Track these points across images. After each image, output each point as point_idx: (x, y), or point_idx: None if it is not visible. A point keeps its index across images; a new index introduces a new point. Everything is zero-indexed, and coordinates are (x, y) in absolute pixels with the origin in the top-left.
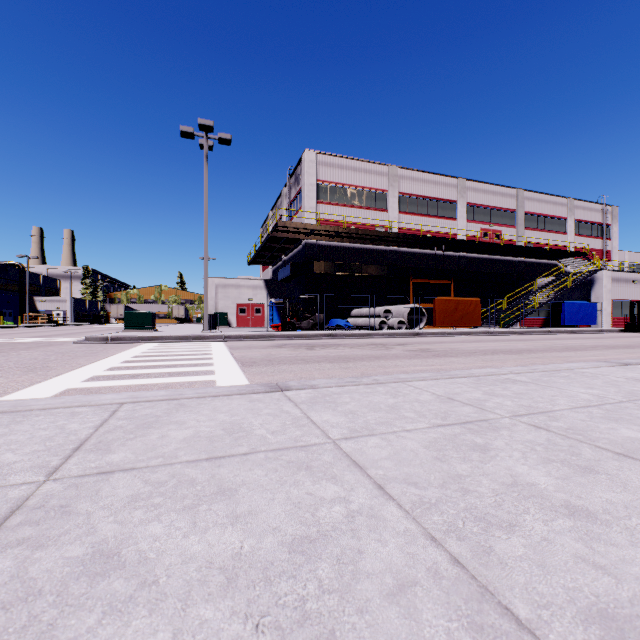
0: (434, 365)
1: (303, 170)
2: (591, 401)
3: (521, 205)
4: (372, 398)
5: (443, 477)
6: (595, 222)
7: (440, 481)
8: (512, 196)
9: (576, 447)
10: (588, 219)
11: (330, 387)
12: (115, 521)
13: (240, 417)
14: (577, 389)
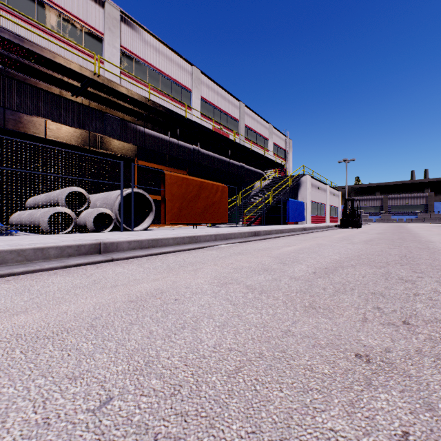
0: None
1: None
2: None
3: (243, 117)
4: None
5: None
6: (282, 148)
7: None
8: (236, 106)
9: None
10: (279, 144)
11: None
12: None
13: None
14: None
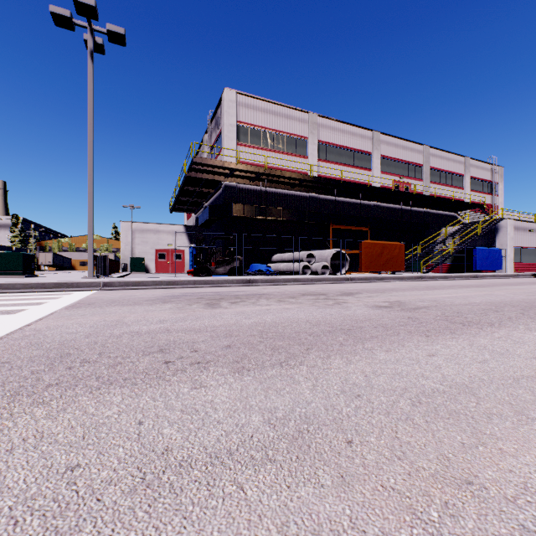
0: None
1: (223, 110)
2: None
3: (427, 160)
4: None
5: None
6: (486, 180)
7: None
8: (419, 152)
9: None
10: (480, 177)
11: None
12: None
13: None
14: None
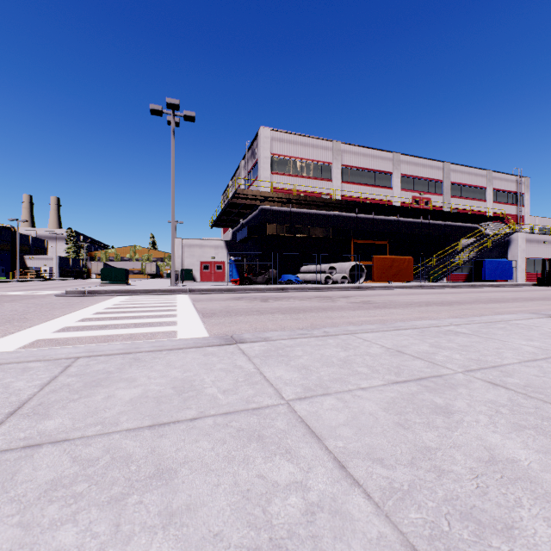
0: (376, 316)
1: (258, 145)
2: (536, 354)
3: (447, 176)
4: (324, 351)
5: (410, 451)
6: (510, 191)
7: (408, 456)
8: (439, 168)
9: (543, 409)
10: (504, 188)
11: (283, 339)
12: (19, 523)
13: (192, 373)
14: (518, 341)
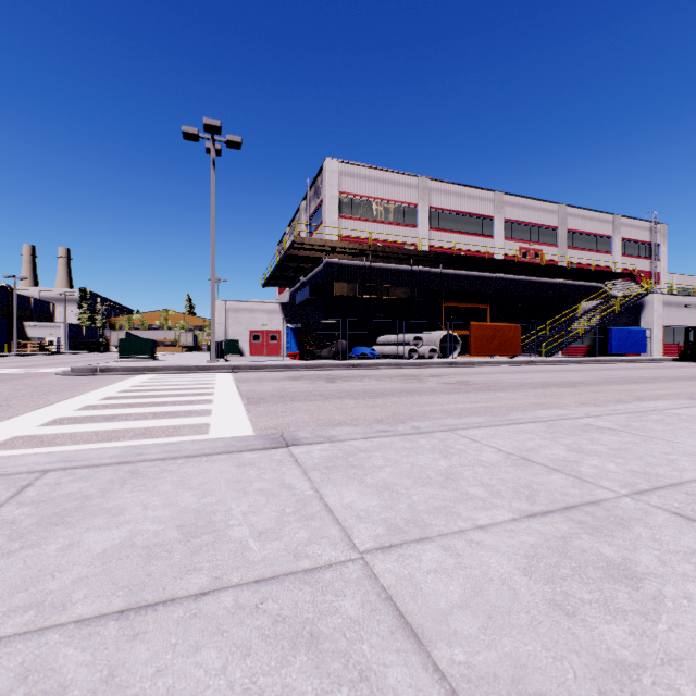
0: (479, 402)
1: (324, 181)
2: None
3: (563, 222)
4: (415, 459)
5: (592, 672)
6: (643, 241)
7: (591, 688)
8: (553, 212)
9: None
10: (635, 238)
11: (354, 439)
12: None
13: (215, 498)
14: (690, 441)
